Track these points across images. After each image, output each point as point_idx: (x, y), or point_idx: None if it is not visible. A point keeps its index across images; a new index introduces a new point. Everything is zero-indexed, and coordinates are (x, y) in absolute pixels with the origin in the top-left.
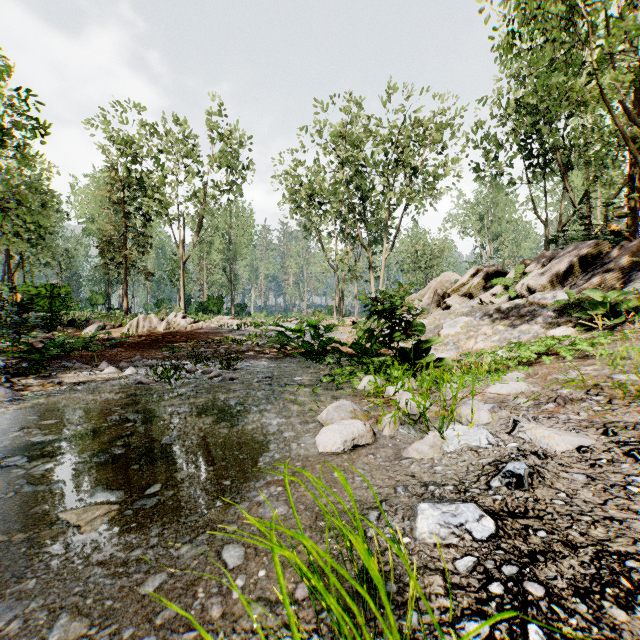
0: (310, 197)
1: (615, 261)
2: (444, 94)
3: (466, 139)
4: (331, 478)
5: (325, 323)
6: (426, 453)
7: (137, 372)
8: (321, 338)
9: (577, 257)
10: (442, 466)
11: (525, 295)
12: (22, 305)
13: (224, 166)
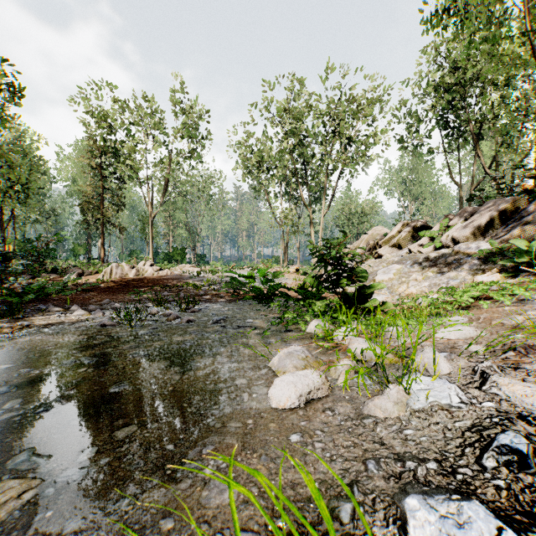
0: (260, 163)
1: (533, 214)
2: (374, 75)
3: (392, 114)
4: (287, 444)
5: (272, 270)
6: (390, 411)
7: (103, 314)
8: (269, 283)
9: (497, 211)
10: (413, 430)
11: (450, 245)
12: (3, 254)
13: (186, 136)
